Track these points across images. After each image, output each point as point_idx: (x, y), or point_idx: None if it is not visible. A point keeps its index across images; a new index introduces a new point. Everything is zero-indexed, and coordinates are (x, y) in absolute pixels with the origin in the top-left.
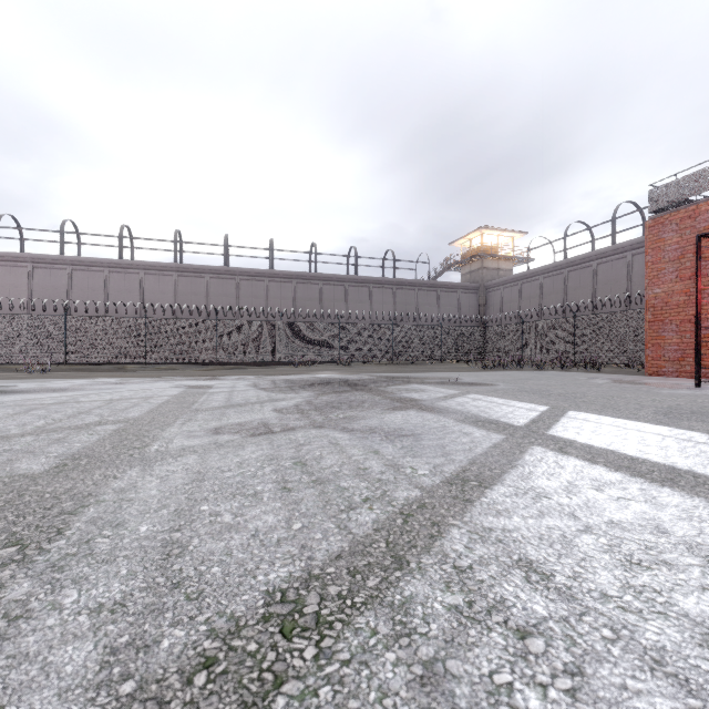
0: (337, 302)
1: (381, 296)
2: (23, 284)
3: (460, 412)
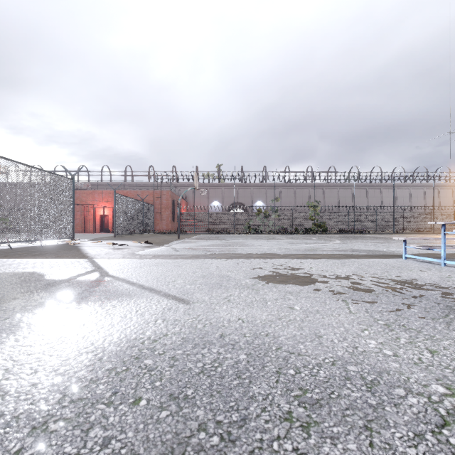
0: None
1: None
2: None
3: None
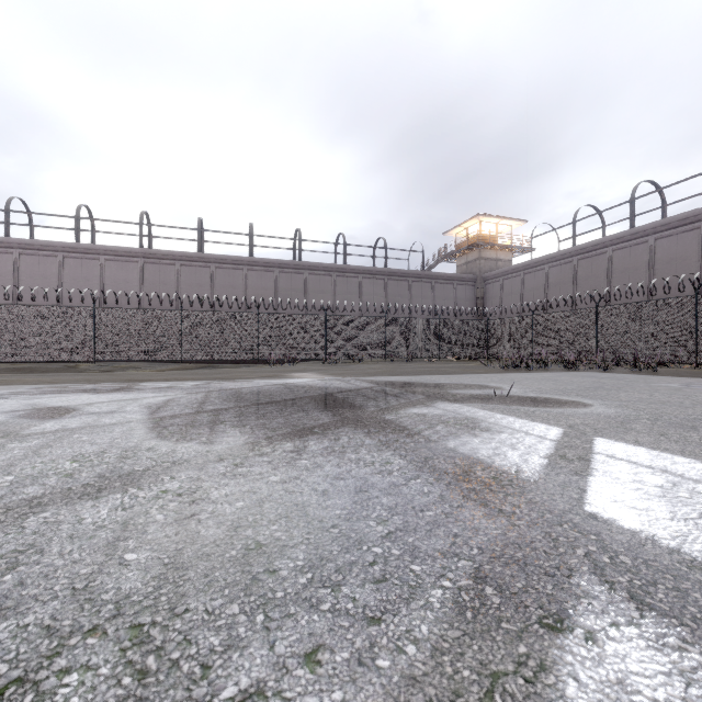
0: (323, 294)
1: (372, 287)
2: None
3: None
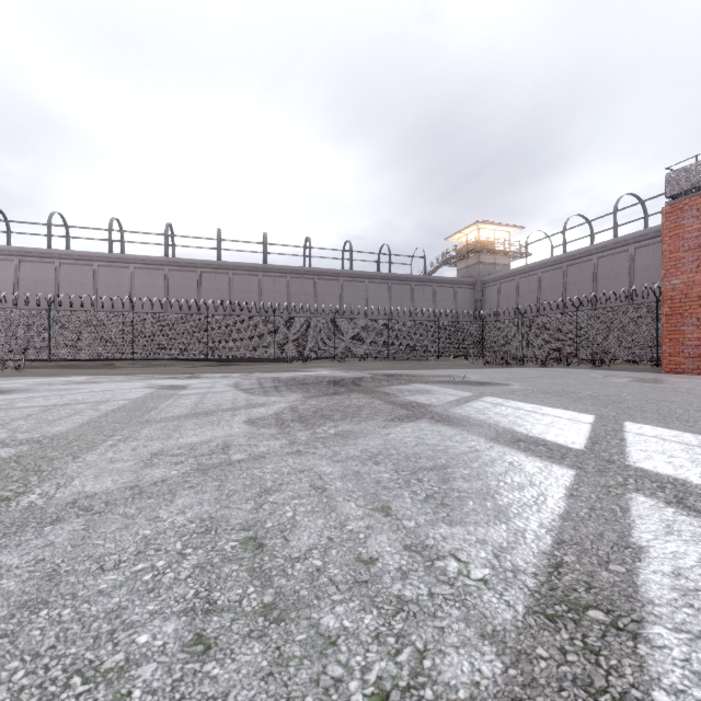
0: (331, 298)
1: (376, 291)
2: (9, 278)
3: (486, 425)
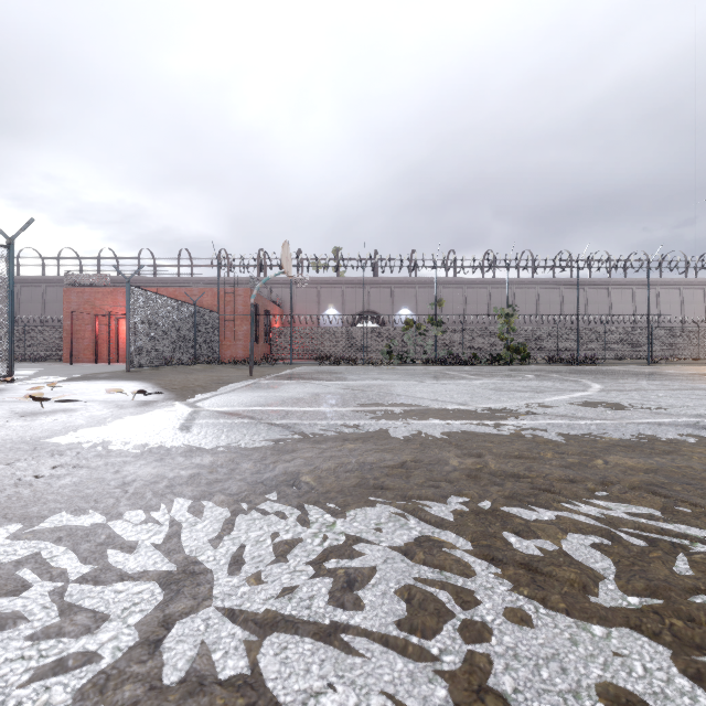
0: None
1: None
2: None
3: None
